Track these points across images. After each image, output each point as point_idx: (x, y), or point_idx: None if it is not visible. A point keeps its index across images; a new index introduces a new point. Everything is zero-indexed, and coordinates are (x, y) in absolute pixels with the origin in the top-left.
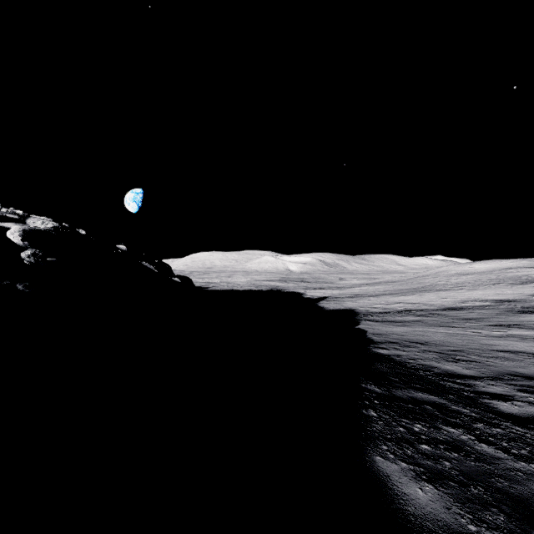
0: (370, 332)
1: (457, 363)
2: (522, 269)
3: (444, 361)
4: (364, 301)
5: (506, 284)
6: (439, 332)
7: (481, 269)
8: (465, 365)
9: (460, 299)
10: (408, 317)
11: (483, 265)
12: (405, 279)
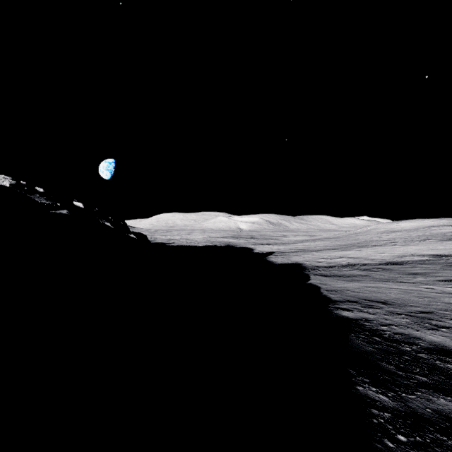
0: (324, 288)
1: (439, 331)
2: (443, 227)
3: (422, 328)
4: (308, 256)
5: (434, 240)
6: (392, 288)
7: (406, 227)
8: (450, 334)
9: (397, 253)
10: (354, 271)
11: (408, 224)
12: (341, 236)
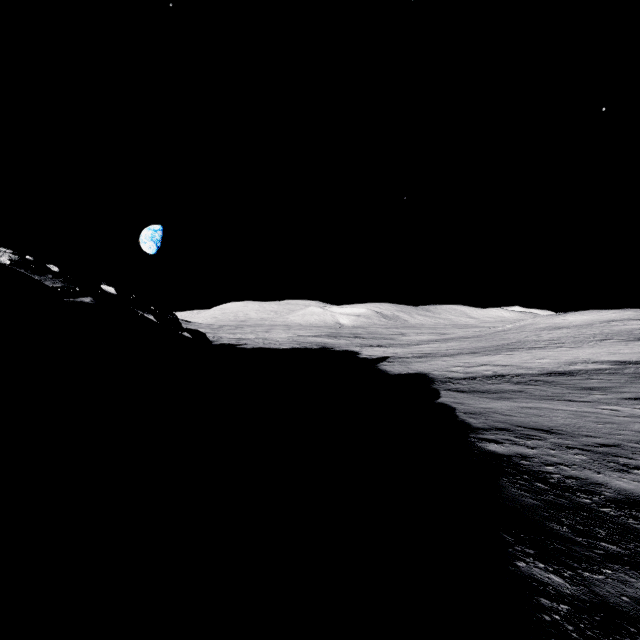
0: (461, 410)
1: (630, 473)
2: (629, 321)
3: (606, 470)
4: (437, 362)
5: (617, 340)
6: (559, 410)
7: (576, 322)
8: None
9: (564, 359)
10: (503, 385)
11: (578, 317)
12: (483, 335)
